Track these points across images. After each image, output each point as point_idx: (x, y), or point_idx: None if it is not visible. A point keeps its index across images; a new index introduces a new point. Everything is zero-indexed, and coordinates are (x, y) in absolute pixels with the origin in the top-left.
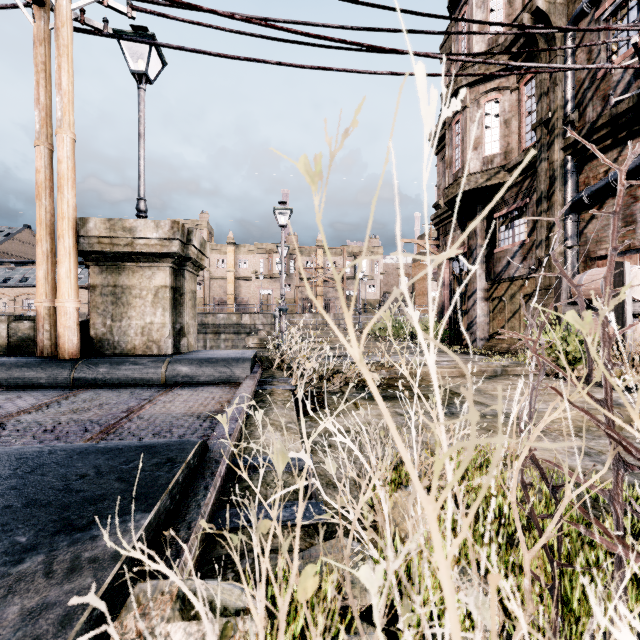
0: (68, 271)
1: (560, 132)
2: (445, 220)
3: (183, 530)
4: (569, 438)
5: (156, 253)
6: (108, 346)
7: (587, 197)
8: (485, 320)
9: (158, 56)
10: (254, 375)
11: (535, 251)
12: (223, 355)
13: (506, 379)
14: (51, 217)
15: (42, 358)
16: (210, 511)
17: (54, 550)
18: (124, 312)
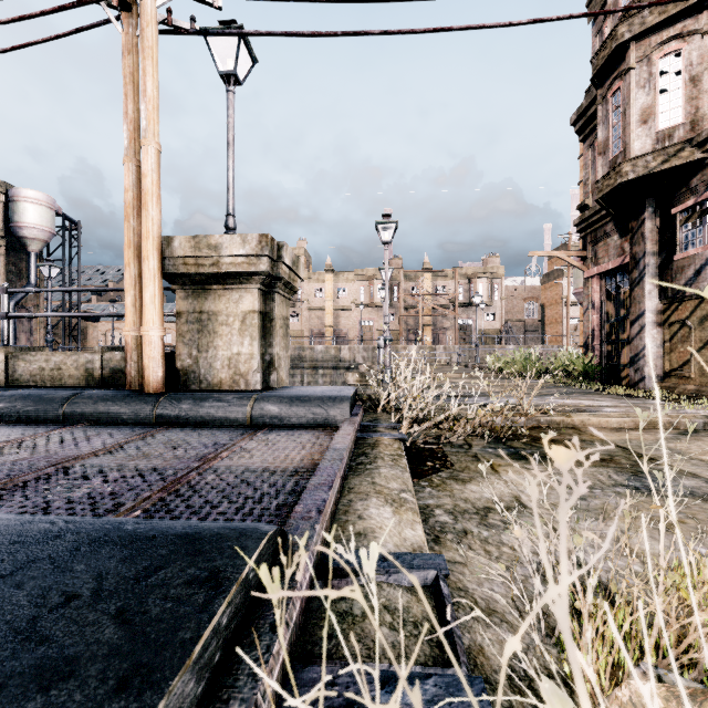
0: (153, 296)
1: None
2: (595, 224)
3: None
4: None
5: (243, 273)
6: (194, 379)
7: None
8: (658, 352)
9: (247, 52)
10: (354, 418)
11: None
12: (317, 392)
13: None
14: (139, 239)
15: (128, 391)
16: (276, 681)
17: None
18: (210, 341)
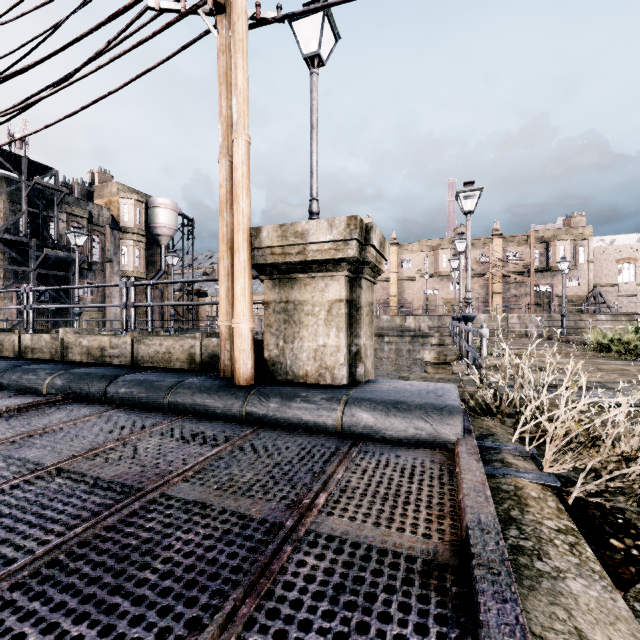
0: (243, 288)
1: None
2: None
3: None
4: None
5: (329, 260)
6: (280, 370)
7: None
8: None
9: (331, 30)
10: (470, 440)
11: None
12: (415, 396)
13: None
14: (231, 232)
15: (221, 382)
16: None
17: None
18: (296, 332)
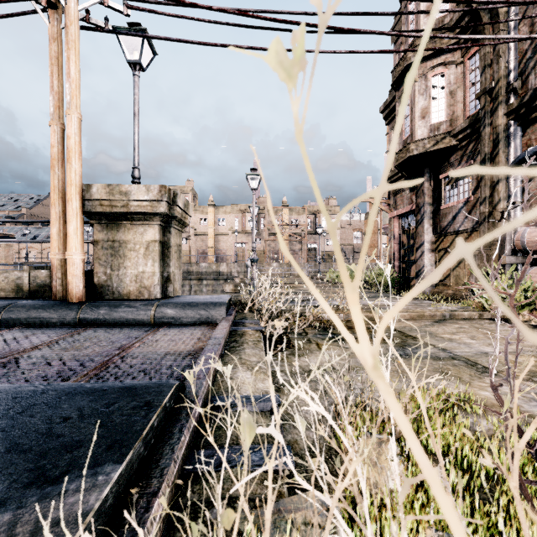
0: (75, 229)
1: (503, 99)
2: (395, 181)
3: (155, 477)
4: (524, 383)
5: (147, 213)
6: (108, 291)
7: (529, 157)
8: (432, 269)
9: (149, 47)
10: (229, 317)
11: (479, 207)
12: (203, 299)
13: (454, 323)
14: (62, 184)
15: (55, 301)
16: (183, 454)
17: (22, 507)
18: (121, 263)
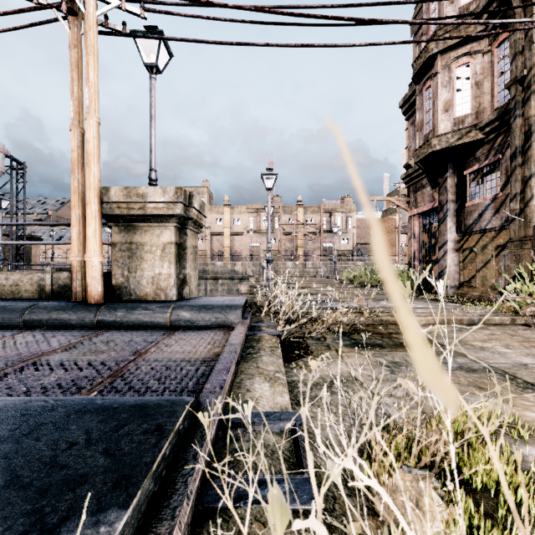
0: (94, 231)
1: None
2: (415, 178)
3: (166, 520)
4: None
5: (163, 215)
6: (125, 293)
7: None
8: (455, 269)
9: (166, 50)
10: (245, 321)
11: (509, 204)
12: (218, 302)
13: (484, 328)
14: (82, 187)
15: (75, 303)
16: (198, 486)
17: None
18: (138, 265)
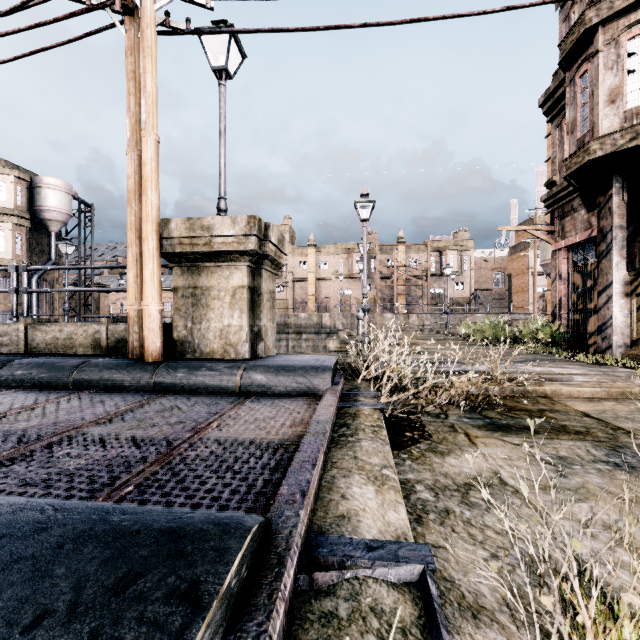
0: (152, 273)
1: None
2: (562, 199)
3: None
4: None
5: (233, 251)
6: (189, 349)
7: None
8: (625, 321)
9: (237, 49)
10: (335, 388)
11: None
12: (301, 362)
13: None
14: (140, 221)
15: (130, 360)
16: None
17: None
18: (203, 314)
